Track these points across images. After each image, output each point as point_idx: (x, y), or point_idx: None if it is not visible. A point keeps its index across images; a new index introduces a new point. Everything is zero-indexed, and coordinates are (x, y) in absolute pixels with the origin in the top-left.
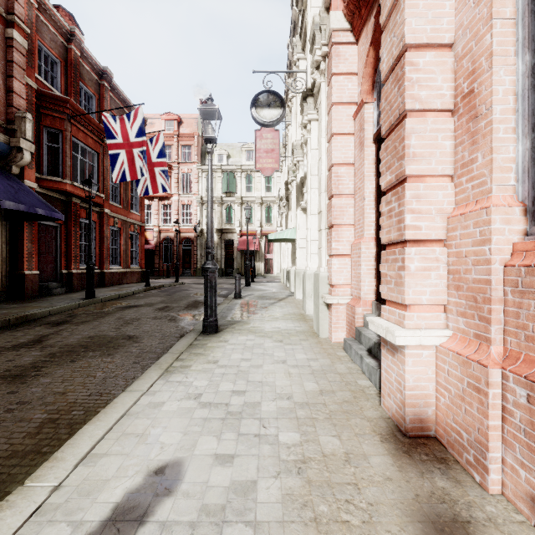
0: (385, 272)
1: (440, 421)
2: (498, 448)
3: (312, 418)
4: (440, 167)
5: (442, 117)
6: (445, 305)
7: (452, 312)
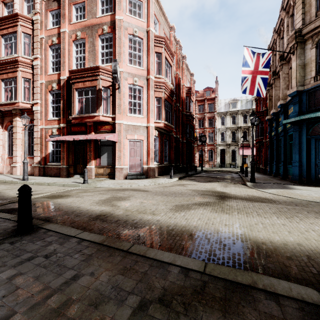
0: None
1: (1, 172)
2: (5, 171)
3: None
4: (1, 150)
5: (1, 146)
6: (2, 162)
7: (2, 162)
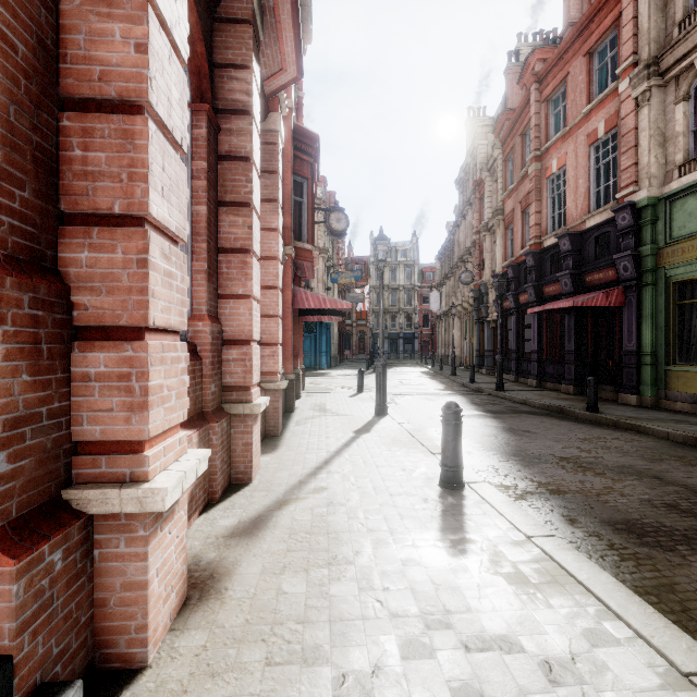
0: (163, 381)
1: None
2: None
3: (306, 621)
4: None
5: None
6: None
7: None
